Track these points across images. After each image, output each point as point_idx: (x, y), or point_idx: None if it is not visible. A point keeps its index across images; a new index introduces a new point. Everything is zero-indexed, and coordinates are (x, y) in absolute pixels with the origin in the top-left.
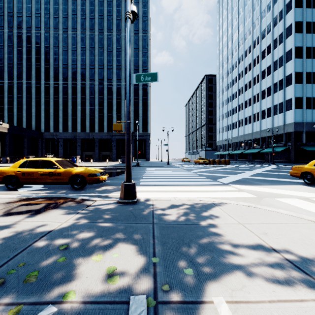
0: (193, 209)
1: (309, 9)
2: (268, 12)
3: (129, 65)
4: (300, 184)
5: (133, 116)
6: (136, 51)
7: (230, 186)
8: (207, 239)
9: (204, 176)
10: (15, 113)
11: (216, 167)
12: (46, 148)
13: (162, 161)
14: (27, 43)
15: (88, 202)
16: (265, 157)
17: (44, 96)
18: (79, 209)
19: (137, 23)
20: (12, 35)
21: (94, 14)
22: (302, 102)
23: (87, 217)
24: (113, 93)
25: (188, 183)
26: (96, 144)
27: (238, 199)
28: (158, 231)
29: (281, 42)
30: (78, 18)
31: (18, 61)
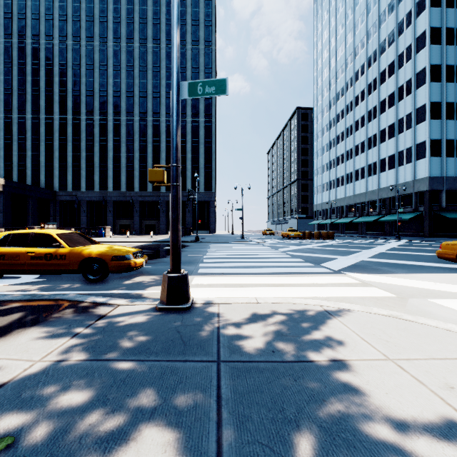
0: (292, 323)
1: (451, 9)
2: (390, 14)
3: (176, 66)
4: (456, 271)
5: (190, 167)
6: (195, 71)
7: (344, 275)
8: (333, 405)
9: (300, 258)
10: (14, 163)
11: (315, 243)
12: (61, 215)
13: (233, 234)
14: (33, 58)
15: (103, 309)
16: (385, 228)
17: (58, 137)
18: (81, 325)
19: (197, 30)
20: (10, 46)
21: (133, 16)
22: (441, 146)
23: (90, 346)
24: (162, 134)
25: (277, 270)
26: (136, 209)
27: (367, 301)
28: (229, 381)
29: (409, 58)
30: (109, 23)
31: (20, 86)
